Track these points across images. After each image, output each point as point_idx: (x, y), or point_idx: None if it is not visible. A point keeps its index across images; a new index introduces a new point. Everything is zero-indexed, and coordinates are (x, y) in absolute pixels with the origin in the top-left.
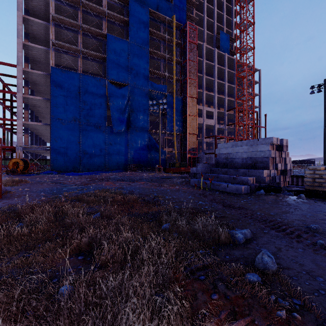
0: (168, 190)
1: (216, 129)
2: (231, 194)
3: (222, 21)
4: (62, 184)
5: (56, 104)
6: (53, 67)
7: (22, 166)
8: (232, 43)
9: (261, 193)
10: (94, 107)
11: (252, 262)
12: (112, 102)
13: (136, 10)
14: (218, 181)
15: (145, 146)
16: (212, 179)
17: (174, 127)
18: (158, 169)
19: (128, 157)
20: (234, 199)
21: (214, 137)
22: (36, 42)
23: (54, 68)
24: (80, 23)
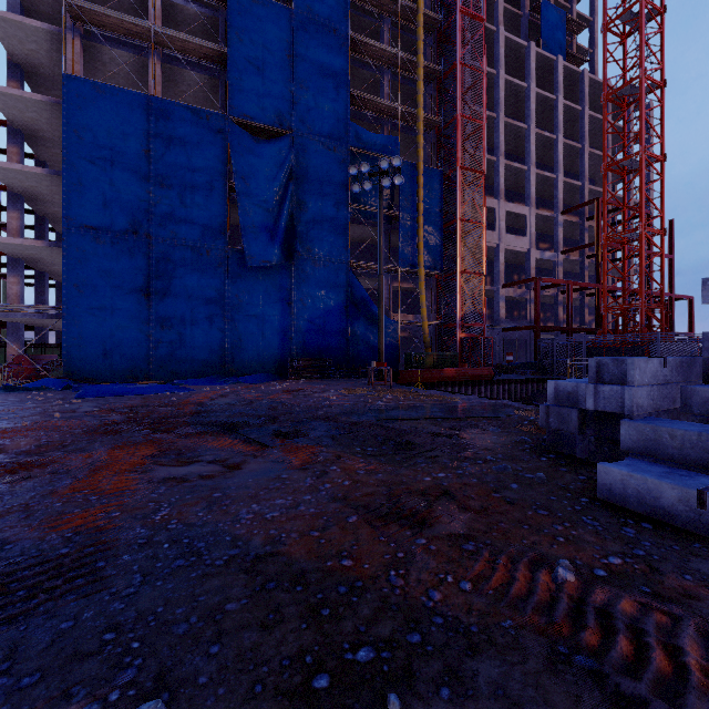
0: None
1: (534, 262)
2: None
3: None
4: None
5: (78, 183)
6: (69, 76)
7: None
8: (569, 37)
9: None
10: (191, 195)
11: None
12: (244, 181)
13: None
14: None
15: (340, 309)
16: None
17: (420, 253)
18: (374, 374)
19: (290, 339)
20: None
21: (526, 284)
22: None
23: (72, 79)
24: None
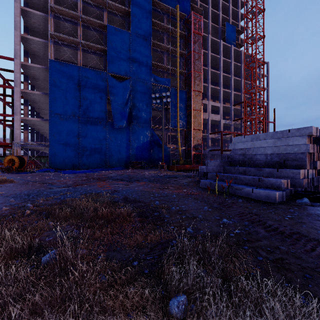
0: (174, 195)
1: (222, 124)
2: (260, 204)
3: (227, 12)
4: (50, 184)
5: (54, 98)
6: (51, 60)
7: (17, 163)
8: (238, 35)
9: (306, 203)
10: (94, 102)
11: None
12: (113, 96)
13: (138, 0)
14: (236, 183)
15: (148, 143)
16: (230, 181)
17: (178, 122)
18: (161, 167)
19: (130, 154)
20: (271, 213)
21: (219, 133)
22: (36, 36)
23: (52, 61)
24: (79, 13)
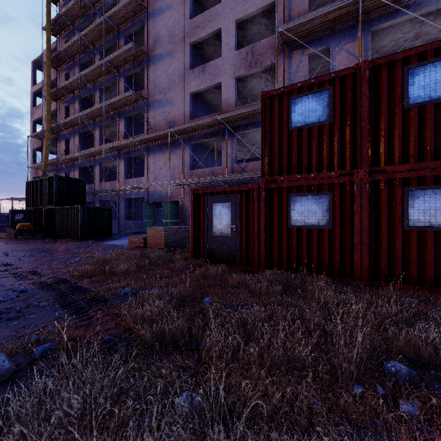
0: None
1: None
2: None
3: None
4: None
5: None
6: None
7: None
8: None
9: None
10: None
11: (12, 377)
12: None
13: None
14: None
15: None
16: None
17: None
18: None
19: None
20: None
21: None
22: None
23: None
24: None
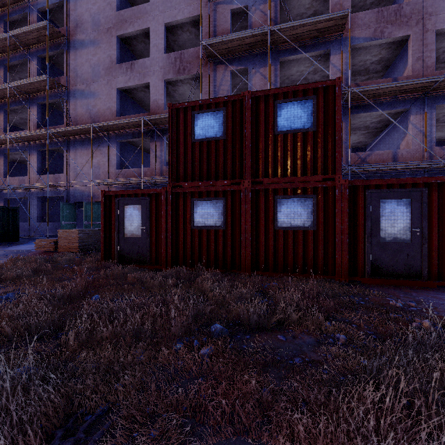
0: None
1: None
2: None
3: None
4: None
5: None
6: None
7: None
8: None
9: None
10: None
11: None
12: None
13: None
14: None
15: None
16: None
17: None
18: None
19: None
20: None
21: None
22: None
23: None
24: None
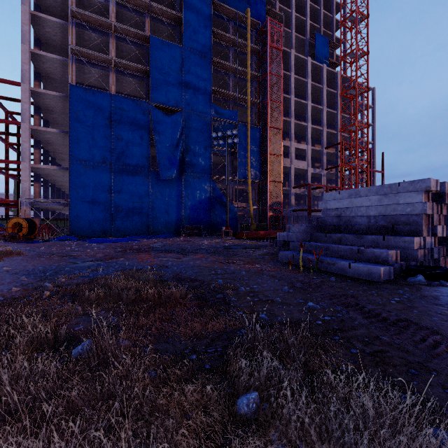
0: (243, 272)
1: (310, 174)
2: (359, 283)
3: (317, 19)
4: (73, 257)
5: (77, 138)
6: (72, 85)
7: (25, 229)
8: (332, 50)
9: (420, 282)
10: (132, 143)
11: None
12: (159, 136)
13: (193, 2)
14: (328, 255)
15: (207, 200)
16: (319, 253)
17: (248, 171)
18: (225, 234)
19: (182, 216)
20: (373, 295)
21: (306, 186)
22: (52, 52)
23: (74, 86)
24: (111, 20)
